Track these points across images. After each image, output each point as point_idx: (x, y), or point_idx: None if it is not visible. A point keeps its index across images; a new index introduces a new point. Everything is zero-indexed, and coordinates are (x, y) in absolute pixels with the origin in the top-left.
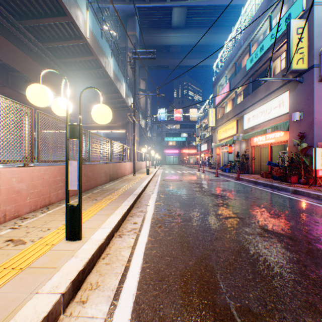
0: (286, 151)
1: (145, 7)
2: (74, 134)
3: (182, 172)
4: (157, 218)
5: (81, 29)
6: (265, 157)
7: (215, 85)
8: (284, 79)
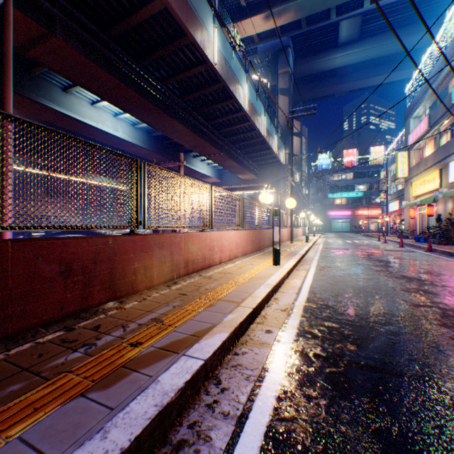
0: None
1: (301, 33)
2: (277, 214)
3: (352, 242)
4: (319, 267)
5: (242, 105)
6: None
7: (407, 117)
8: None
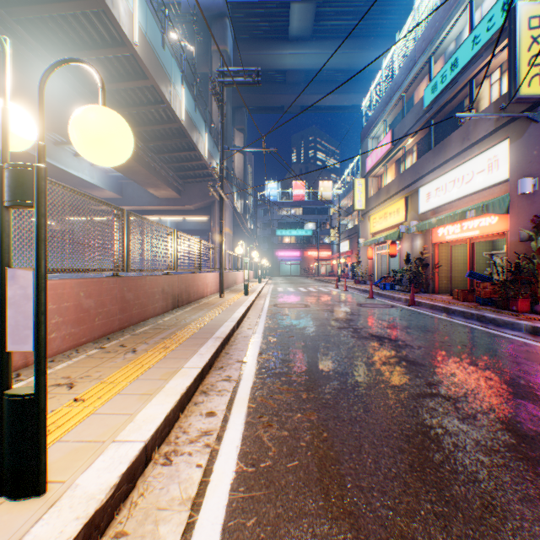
0: (497, 252)
1: (243, 2)
2: (22, 192)
3: (308, 290)
4: (261, 397)
5: (122, 27)
6: (459, 264)
7: (364, 138)
8: (503, 114)
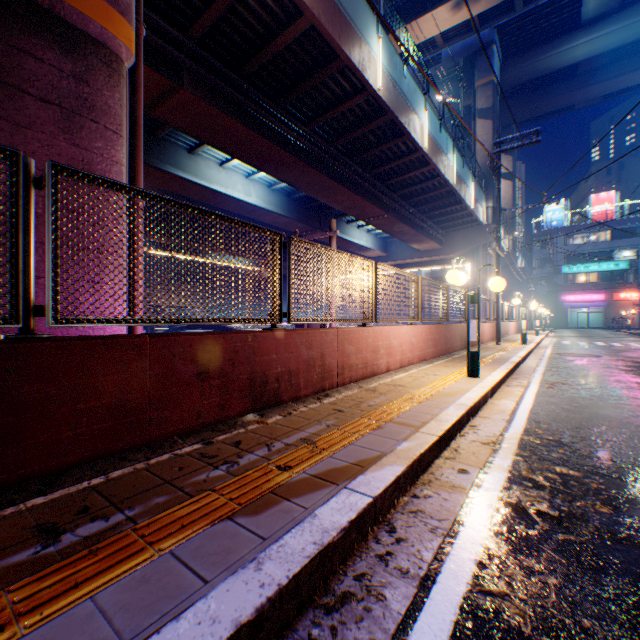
0: None
1: (513, 18)
2: (474, 300)
3: (607, 345)
4: (545, 383)
5: (418, 143)
6: None
7: None
8: None
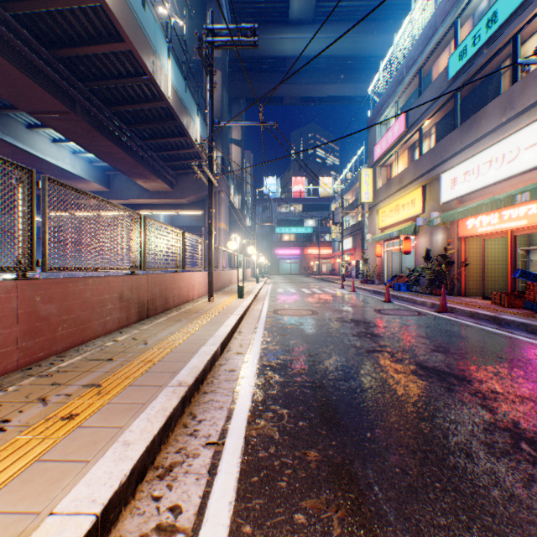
0: (536, 247)
1: None
2: None
3: (312, 291)
4: None
5: None
6: (489, 261)
7: (372, 124)
8: None
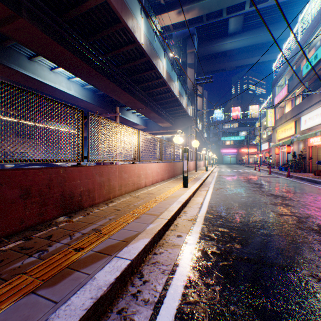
0: None
1: (202, 25)
2: (186, 151)
3: (237, 171)
4: (215, 188)
5: (161, 74)
6: None
7: (273, 86)
8: None
